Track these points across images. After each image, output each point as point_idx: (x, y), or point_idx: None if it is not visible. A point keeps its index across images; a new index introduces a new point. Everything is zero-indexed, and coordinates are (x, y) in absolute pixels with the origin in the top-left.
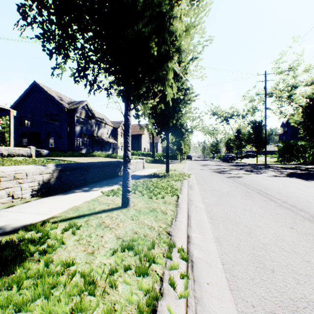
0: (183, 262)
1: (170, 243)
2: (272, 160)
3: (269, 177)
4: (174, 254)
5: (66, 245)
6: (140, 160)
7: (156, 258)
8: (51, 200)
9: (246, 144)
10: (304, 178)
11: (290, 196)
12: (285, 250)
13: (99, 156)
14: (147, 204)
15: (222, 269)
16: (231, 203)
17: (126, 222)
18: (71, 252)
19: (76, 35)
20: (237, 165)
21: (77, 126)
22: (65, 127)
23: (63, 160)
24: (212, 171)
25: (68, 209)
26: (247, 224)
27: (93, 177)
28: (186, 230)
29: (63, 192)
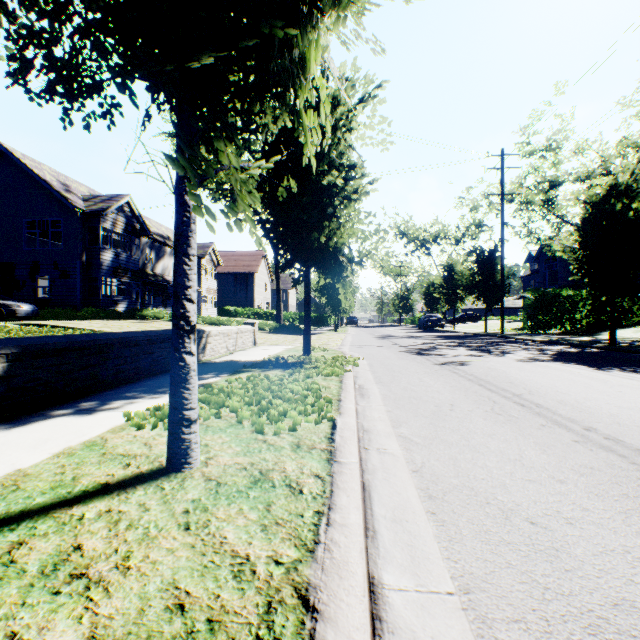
0: None
1: None
2: (513, 327)
3: (523, 363)
4: None
5: None
6: (246, 326)
7: None
8: None
9: (465, 295)
10: (592, 364)
11: (592, 409)
12: None
13: (158, 319)
14: (246, 456)
15: None
16: (469, 438)
17: (160, 546)
18: None
19: None
20: (450, 337)
21: (106, 250)
22: (75, 252)
23: (66, 327)
24: (403, 350)
25: None
26: (534, 514)
27: (119, 370)
28: (364, 565)
29: (13, 417)
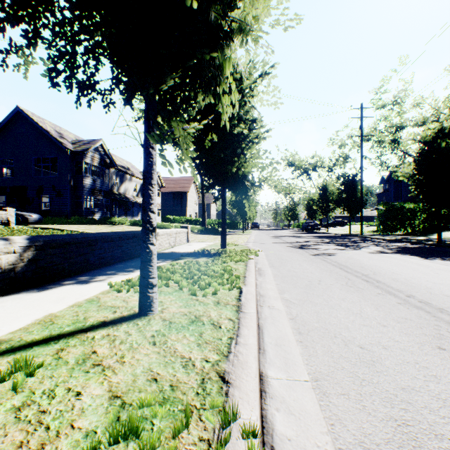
0: None
1: (224, 412)
2: (369, 229)
3: (372, 255)
4: (234, 444)
5: None
6: (182, 229)
7: None
8: (9, 303)
9: (335, 207)
10: (422, 255)
11: (414, 284)
12: None
13: (122, 224)
14: (186, 308)
15: None
16: (328, 300)
17: (140, 352)
18: None
19: None
20: (324, 237)
21: (87, 177)
22: (66, 179)
23: (61, 229)
24: (289, 245)
25: (33, 323)
26: (363, 343)
27: (101, 257)
28: (257, 364)
29: (40, 284)
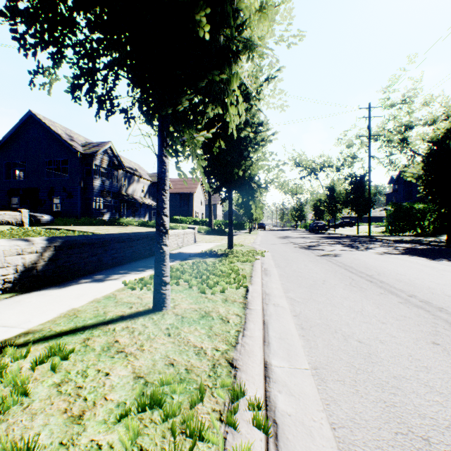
0: (260, 434)
1: (233, 389)
2: (378, 230)
3: (379, 256)
4: (241, 414)
5: (32, 397)
6: (189, 230)
7: (206, 430)
8: (35, 299)
9: (342, 208)
10: (429, 256)
11: (417, 285)
12: (437, 391)
13: (130, 225)
14: (196, 304)
15: (334, 440)
16: (331, 299)
17: (157, 342)
18: (36, 416)
19: (73, 16)
20: (331, 237)
21: (96, 179)
22: (77, 180)
23: (73, 230)
24: (296, 246)
25: (59, 316)
26: (361, 338)
27: (114, 257)
28: (261, 354)
29: (59, 282)
